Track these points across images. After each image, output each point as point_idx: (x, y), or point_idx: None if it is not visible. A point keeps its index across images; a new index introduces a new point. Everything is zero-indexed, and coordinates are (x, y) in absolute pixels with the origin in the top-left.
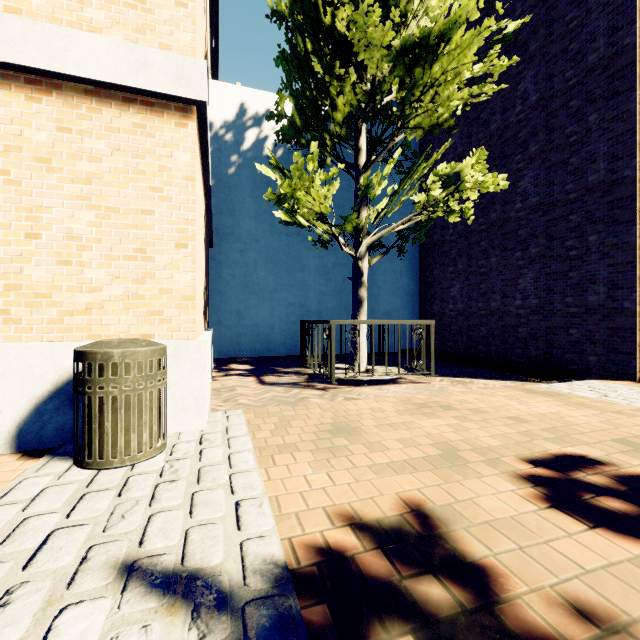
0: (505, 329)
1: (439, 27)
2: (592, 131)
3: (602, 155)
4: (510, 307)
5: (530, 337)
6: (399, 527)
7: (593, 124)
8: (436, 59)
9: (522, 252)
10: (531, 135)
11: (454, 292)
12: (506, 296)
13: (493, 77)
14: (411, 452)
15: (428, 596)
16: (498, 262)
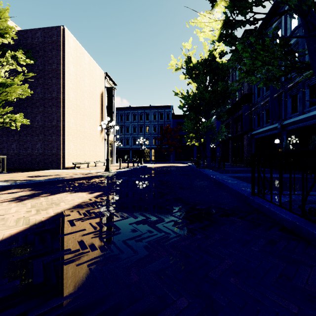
0: (32, 159)
1: (9, 83)
2: (54, 112)
3: (56, 119)
4: (34, 153)
5: (40, 161)
6: (5, 180)
7: (54, 111)
8: (8, 87)
9: (37, 137)
10: (40, 105)
11: (13, 146)
12: (33, 149)
13: (26, 94)
14: (4, 178)
15: (11, 181)
16: (30, 139)
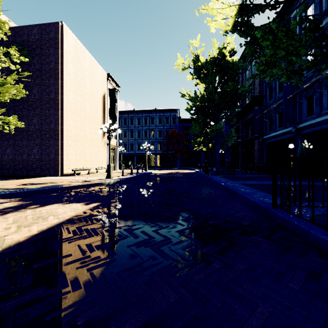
0: (29, 165)
1: (1, 82)
2: (51, 115)
3: (53, 122)
4: (30, 158)
5: (36, 167)
6: None
7: (52, 113)
8: None
9: (34, 142)
10: (37, 107)
11: (8, 152)
12: (29, 155)
13: (20, 95)
14: None
15: None
16: (26, 143)
